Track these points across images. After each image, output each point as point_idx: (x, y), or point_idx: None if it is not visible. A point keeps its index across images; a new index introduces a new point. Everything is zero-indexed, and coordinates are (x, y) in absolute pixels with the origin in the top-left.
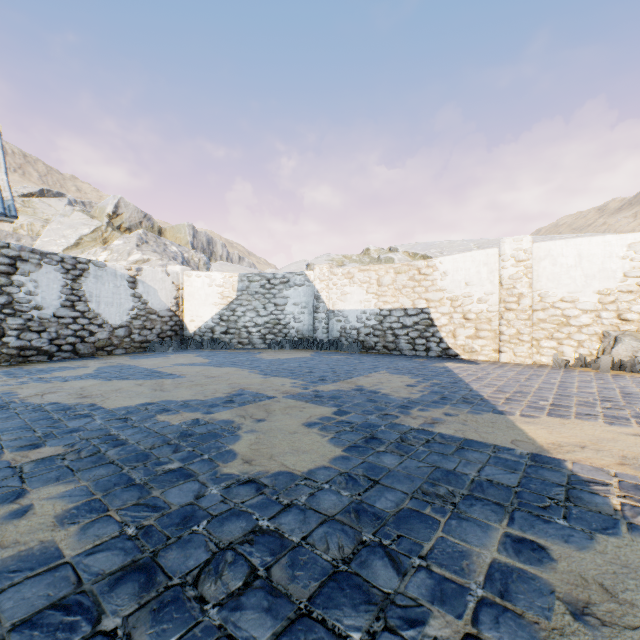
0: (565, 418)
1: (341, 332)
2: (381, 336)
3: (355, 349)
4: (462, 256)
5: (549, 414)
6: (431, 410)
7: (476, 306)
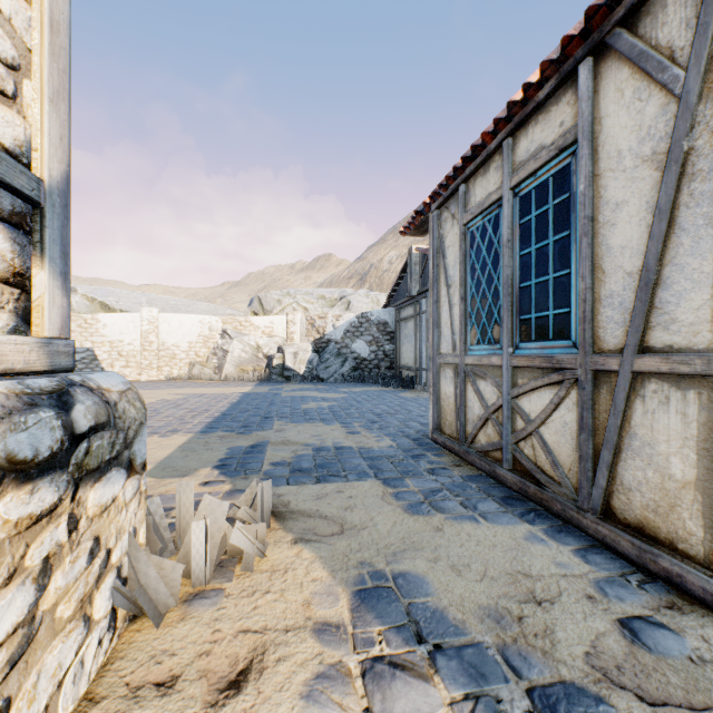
0: None
1: None
2: None
3: None
4: (118, 315)
5: None
6: None
7: (127, 347)
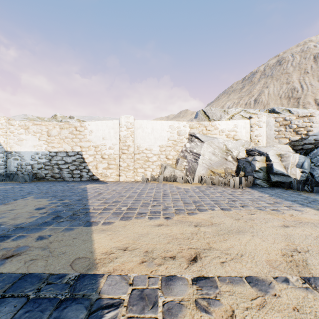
0: (129, 219)
1: (18, 167)
2: (50, 169)
3: (27, 179)
4: (101, 122)
5: (122, 218)
6: (28, 236)
7: (108, 151)
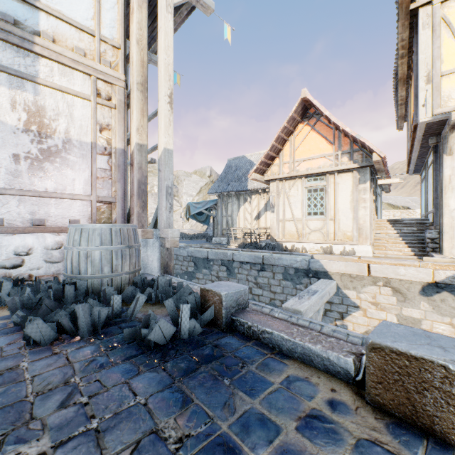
0: None
1: None
2: None
3: None
4: None
5: None
6: None
7: None
